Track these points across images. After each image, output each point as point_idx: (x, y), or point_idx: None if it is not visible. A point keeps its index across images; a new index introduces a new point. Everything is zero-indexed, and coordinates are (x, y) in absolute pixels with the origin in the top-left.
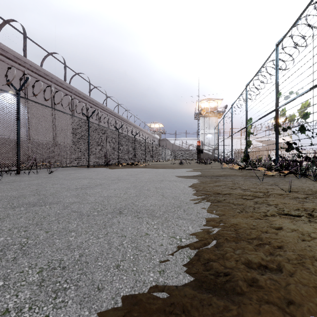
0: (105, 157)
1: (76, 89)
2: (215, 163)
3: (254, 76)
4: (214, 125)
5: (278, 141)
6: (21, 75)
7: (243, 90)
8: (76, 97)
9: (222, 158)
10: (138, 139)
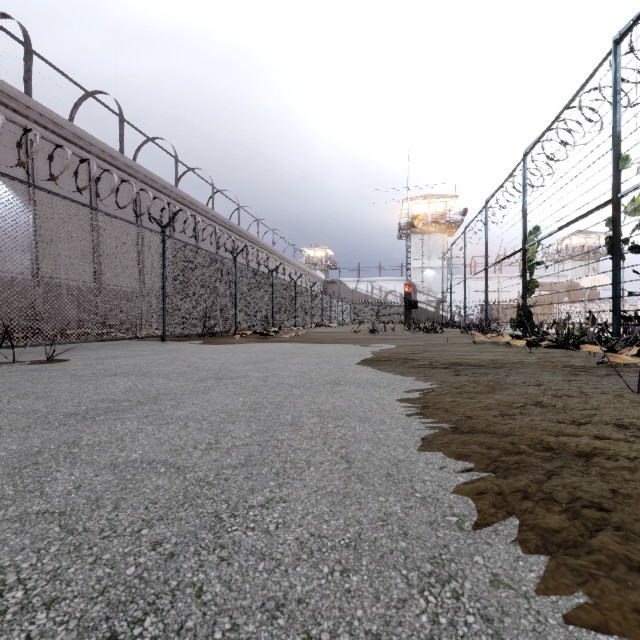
0: (204, 317)
1: (145, 172)
2: (447, 331)
3: (548, 129)
4: (439, 250)
5: (619, 279)
6: (19, 135)
7: (517, 166)
8: (147, 188)
9: (459, 320)
10: (280, 280)
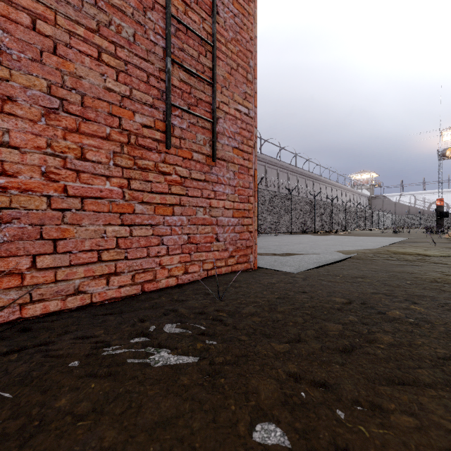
0: (303, 225)
1: (269, 159)
2: None
3: None
4: None
5: None
6: None
7: None
8: (269, 165)
9: None
10: (336, 204)
